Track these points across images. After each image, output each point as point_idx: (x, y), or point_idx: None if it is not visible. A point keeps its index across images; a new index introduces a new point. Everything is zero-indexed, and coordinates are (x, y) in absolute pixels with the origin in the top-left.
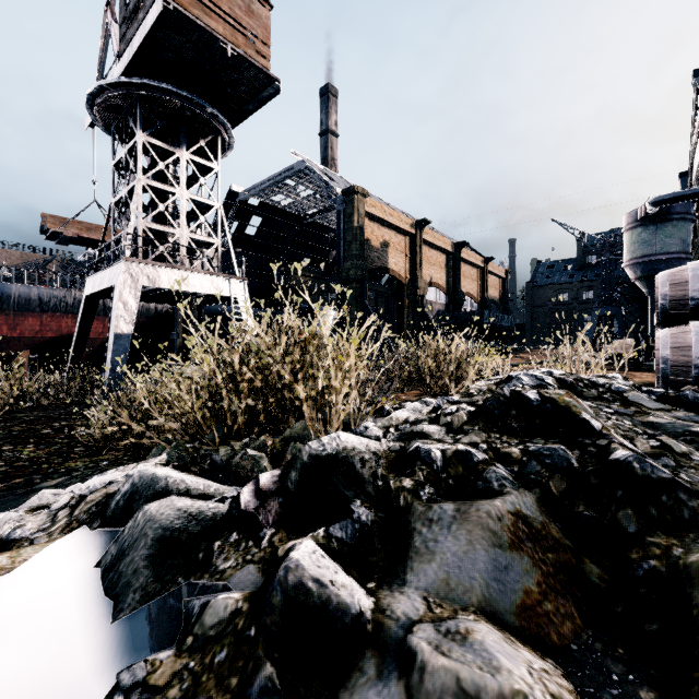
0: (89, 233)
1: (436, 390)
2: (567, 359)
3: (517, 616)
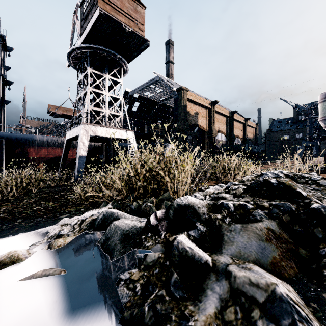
0: (66, 112)
1: (224, 181)
2: (288, 167)
3: (270, 266)
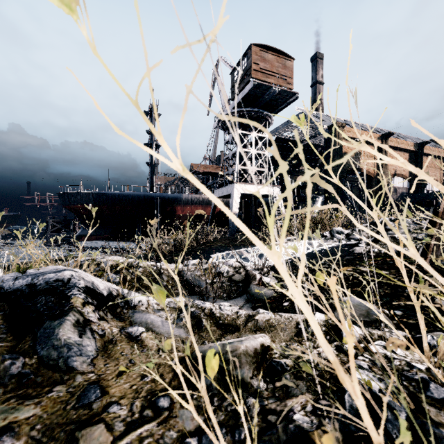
0: (206, 169)
1: None
2: None
3: None
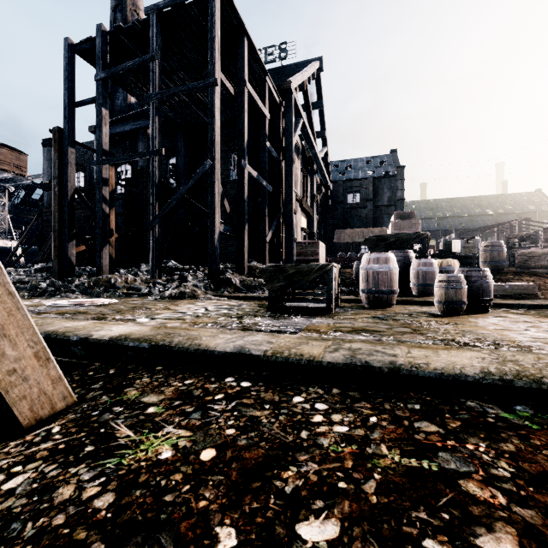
0: None
1: None
2: None
3: None
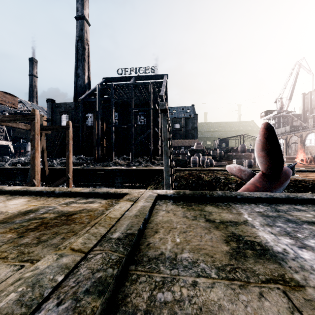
0: None
1: None
2: None
3: None
